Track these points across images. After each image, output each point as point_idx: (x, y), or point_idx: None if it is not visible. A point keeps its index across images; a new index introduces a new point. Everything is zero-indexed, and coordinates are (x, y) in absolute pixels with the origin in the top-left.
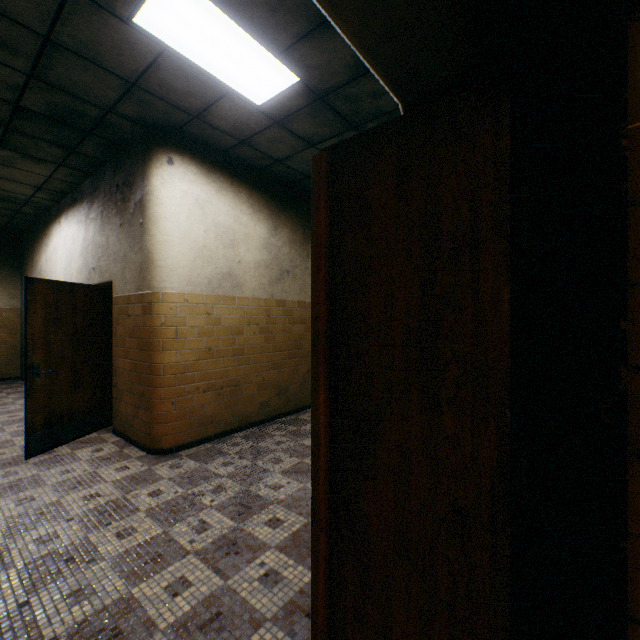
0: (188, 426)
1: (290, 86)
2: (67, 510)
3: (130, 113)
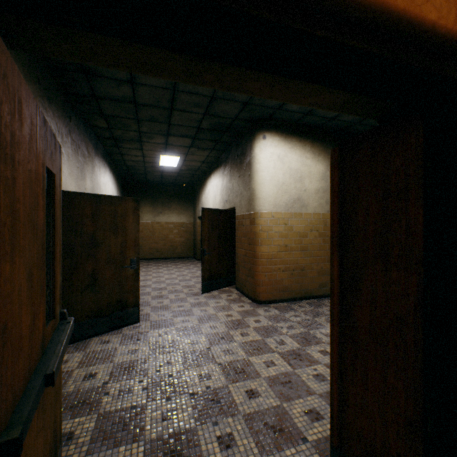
0: (273, 290)
1: None
2: (219, 318)
3: (244, 117)
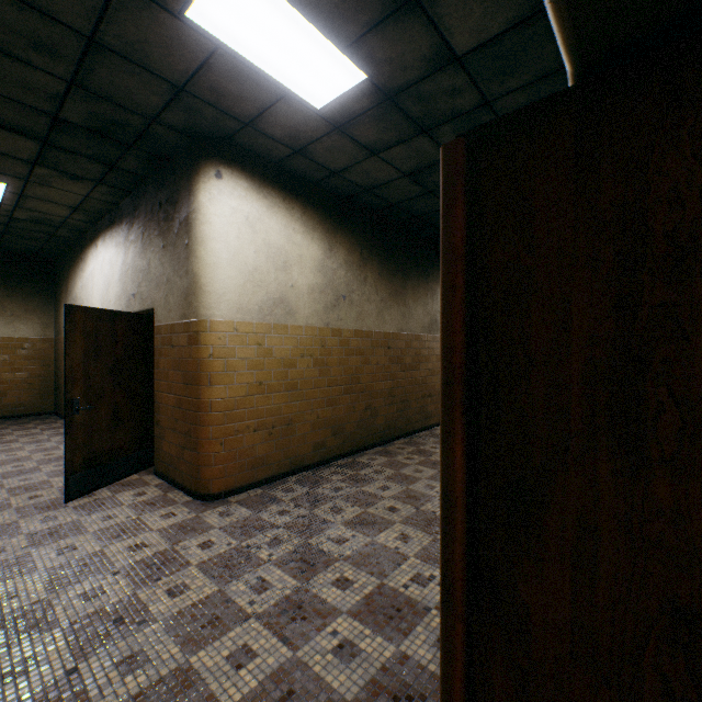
0: (237, 469)
1: (355, 85)
2: (112, 562)
3: (176, 122)
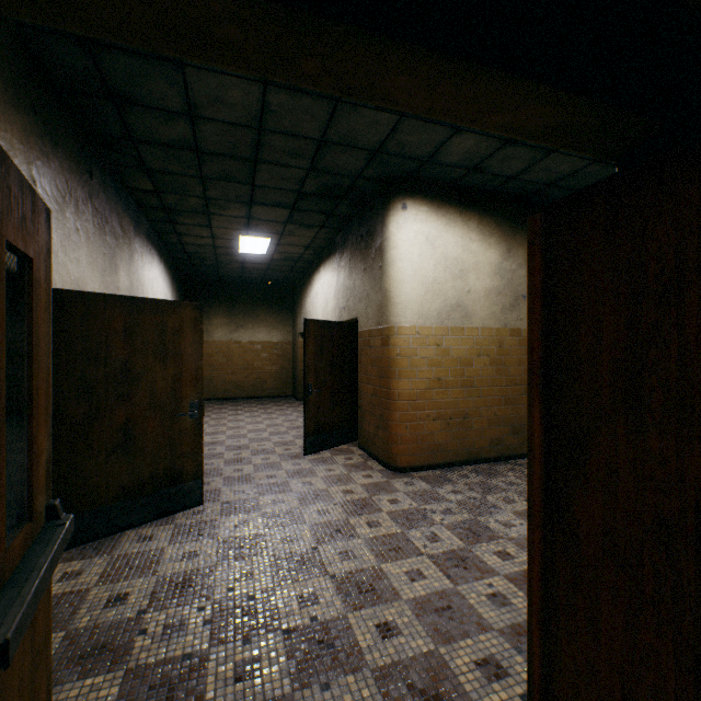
0: (419, 450)
1: None
2: (333, 497)
3: (372, 174)
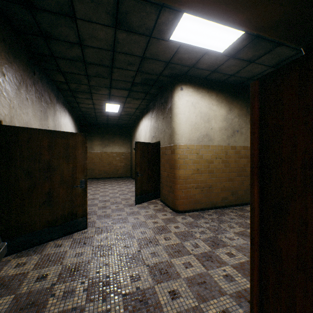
0: (188, 202)
1: (238, 37)
2: (148, 225)
3: (167, 74)
